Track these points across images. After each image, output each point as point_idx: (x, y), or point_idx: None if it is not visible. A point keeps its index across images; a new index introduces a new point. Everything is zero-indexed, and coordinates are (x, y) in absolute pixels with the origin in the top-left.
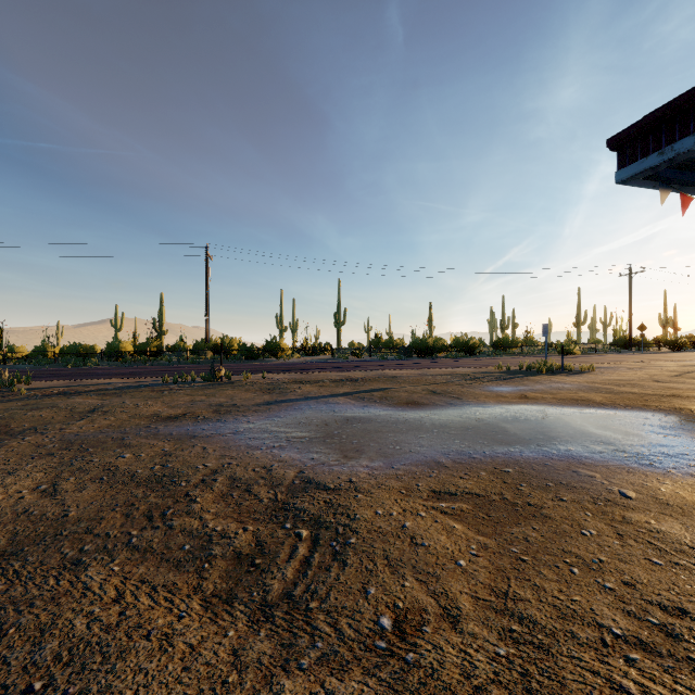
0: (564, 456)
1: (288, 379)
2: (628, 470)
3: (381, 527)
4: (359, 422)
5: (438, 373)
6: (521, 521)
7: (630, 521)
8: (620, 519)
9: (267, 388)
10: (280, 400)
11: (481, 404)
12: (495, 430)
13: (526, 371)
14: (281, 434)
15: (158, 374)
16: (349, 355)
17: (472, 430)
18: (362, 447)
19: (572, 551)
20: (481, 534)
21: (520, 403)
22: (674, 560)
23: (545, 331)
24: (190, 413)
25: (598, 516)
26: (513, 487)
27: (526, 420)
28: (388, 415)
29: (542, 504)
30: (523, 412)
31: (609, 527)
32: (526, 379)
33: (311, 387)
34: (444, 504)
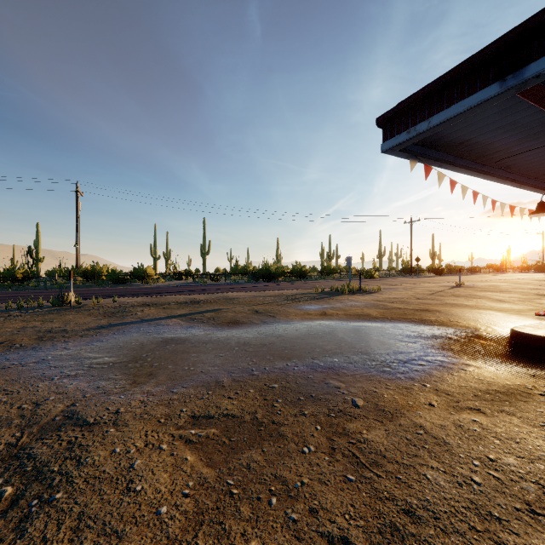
0: (327, 368)
1: (137, 302)
2: (368, 378)
3: (105, 471)
4: (174, 344)
5: (269, 294)
6: (256, 443)
7: (348, 432)
8: (341, 431)
9: (112, 311)
10: (115, 323)
11: (288, 321)
12: (286, 345)
13: (335, 292)
14: (87, 361)
15: (9, 299)
16: (208, 279)
17: (267, 346)
18: (157, 371)
19: (283, 475)
20: (210, 465)
21: (318, 319)
22: (365, 474)
23: (349, 262)
24: (9, 341)
25: (325, 429)
26: (269, 403)
27: (314, 335)
28: (205, 335)
29: (284, 421)
30: (317, 327)
31: (329, 440)
32: (332, 299)
33: (154, 309)
34: (194, 431)
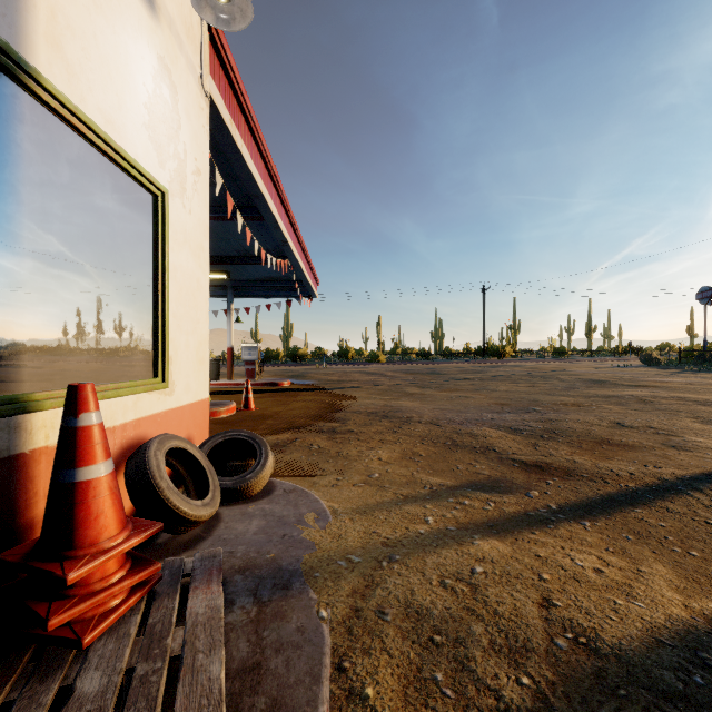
0: None
1: None
2: None
3: None
4: None
5: None
6: None
7: None
8: None
9: None
10: None
11: None
12: None
13: None
14: None
15: None
16: (224, 362)
17: None
18: None
19: None
20: None
21: None
22: None
23: None
24: None
25: None
26: None
27: None
28: None
29: None
30: None
31: None
32: None
33: None
34: None
